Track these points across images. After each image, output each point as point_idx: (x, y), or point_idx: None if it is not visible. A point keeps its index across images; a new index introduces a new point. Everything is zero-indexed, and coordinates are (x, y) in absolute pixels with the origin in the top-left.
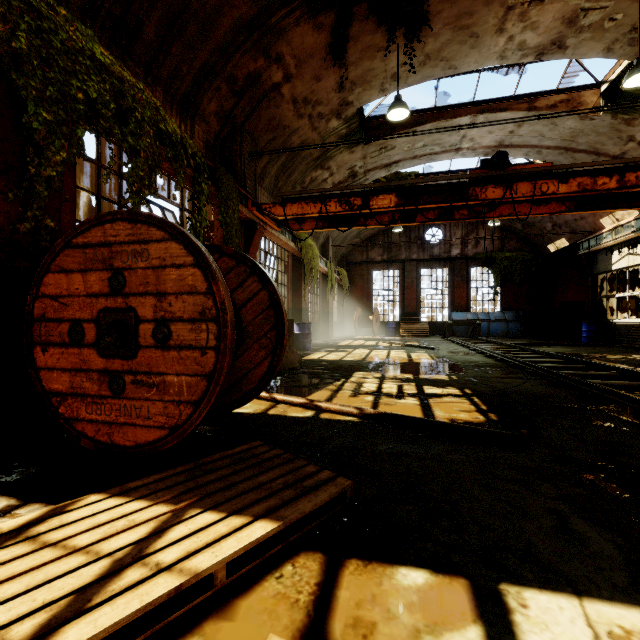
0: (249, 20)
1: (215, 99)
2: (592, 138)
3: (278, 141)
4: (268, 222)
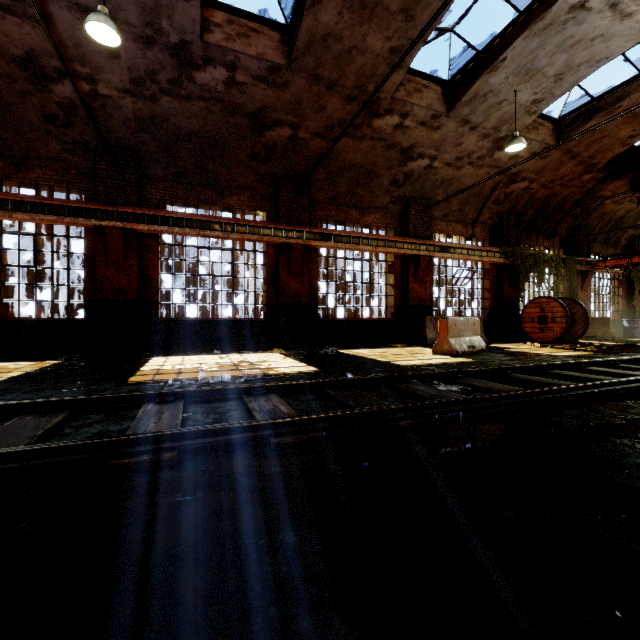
0: (581, 197)
1: (564, 225)
2: None
3: (605, 219)
4: (597, 267)
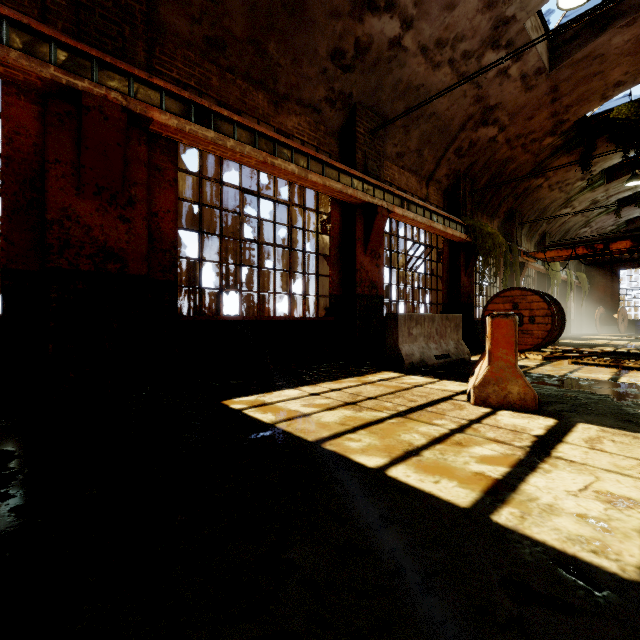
0: (530, 171)
1: (505, 206)
2: None
3: (535, 207)
4: (530, 260)
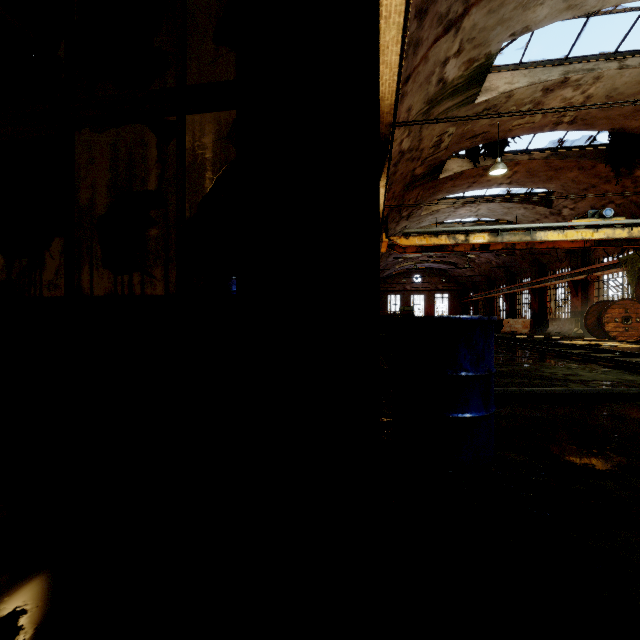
0: None
1: None
2: (507, 7)
3: None
4: None
